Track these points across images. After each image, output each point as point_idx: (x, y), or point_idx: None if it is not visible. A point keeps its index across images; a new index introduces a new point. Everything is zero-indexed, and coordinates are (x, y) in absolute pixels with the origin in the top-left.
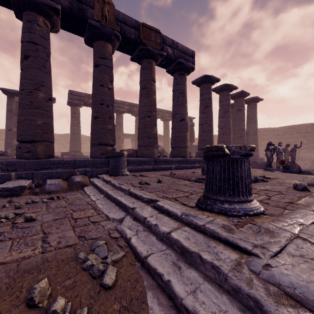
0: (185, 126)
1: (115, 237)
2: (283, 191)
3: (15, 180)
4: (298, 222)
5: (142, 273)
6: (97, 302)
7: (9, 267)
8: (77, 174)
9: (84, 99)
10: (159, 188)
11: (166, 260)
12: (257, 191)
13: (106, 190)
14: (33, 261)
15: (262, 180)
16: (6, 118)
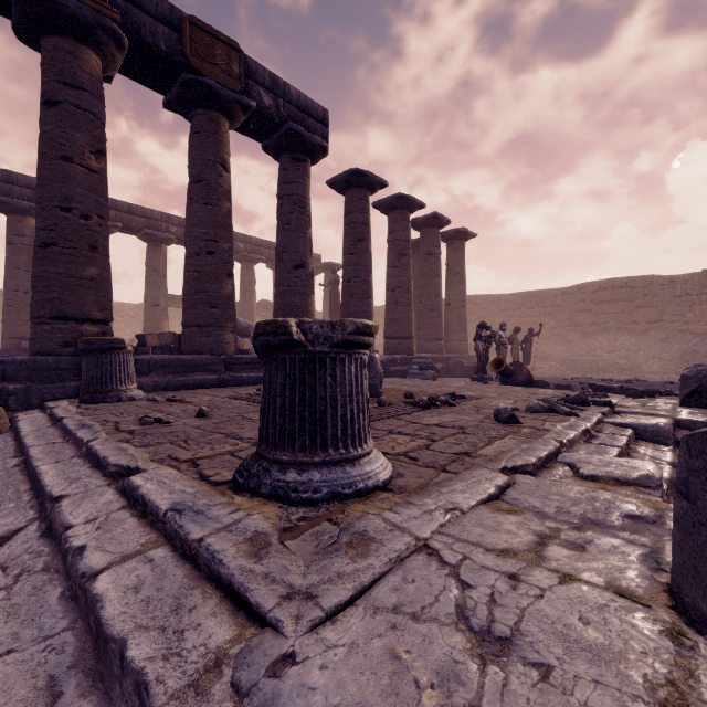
0: (305, 281)
1: None
2: (471, 426)
3: None
4: (448, 505)
5: None
6: None
7: None
8: None
9: None
10: (185, 432)
11: (34, 674)
12: (417, 429)
13: (31, 444)
14: None
15: (445, 402)
16: None
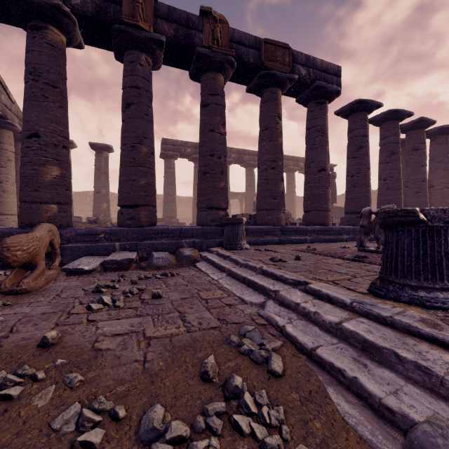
0: (325, 179)
1: (262, 324)
2: None
3: (120, 252)
4: None
5: (312, 367)
6: (272, 388)
7: (162, 341)
8: (184, 246)
9: (180, 148)
10: (302, 267)
11: (343, 355)
12: None
13: (228, 267)
14: (183, 339)
15: None
16: (94, 178)
